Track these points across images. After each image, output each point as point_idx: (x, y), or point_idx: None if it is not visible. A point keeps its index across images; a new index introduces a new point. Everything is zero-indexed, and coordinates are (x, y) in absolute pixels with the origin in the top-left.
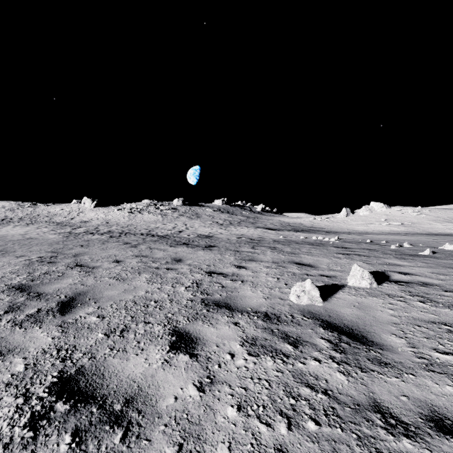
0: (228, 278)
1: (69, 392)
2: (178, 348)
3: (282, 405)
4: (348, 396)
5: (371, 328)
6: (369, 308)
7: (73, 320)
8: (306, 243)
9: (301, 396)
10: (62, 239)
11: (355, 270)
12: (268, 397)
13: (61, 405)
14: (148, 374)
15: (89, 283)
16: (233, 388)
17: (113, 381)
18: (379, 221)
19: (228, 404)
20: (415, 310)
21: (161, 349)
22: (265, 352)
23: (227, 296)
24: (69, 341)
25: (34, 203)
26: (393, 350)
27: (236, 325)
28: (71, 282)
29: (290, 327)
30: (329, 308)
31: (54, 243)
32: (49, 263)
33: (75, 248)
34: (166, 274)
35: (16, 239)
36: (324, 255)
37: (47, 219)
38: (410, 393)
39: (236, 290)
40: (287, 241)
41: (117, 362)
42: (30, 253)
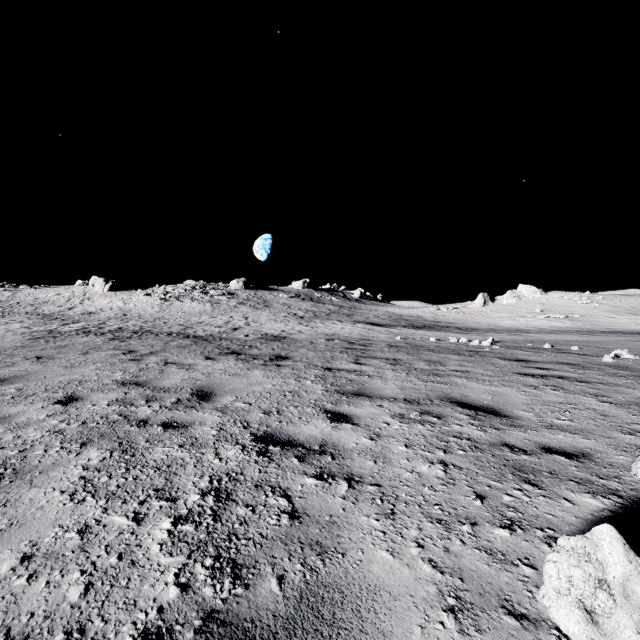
0: (311, 465)
1: None
2: None
3: None
4: None
5: None
6: None
7: None
8: (447, 351)
9: None
10: (21, 344)
11: None
12: None
13: None
14: None
15: None
16: None
17: None
18: (532, 312)
19: None
20: None
21: None
22: None
23: (305, 587)
24: None
25: (15, 285)
26: None
27: None
28: None
29: None
30: None
31: None
32: None
33: (18, 364)
34: (150, 450)
35: None
36: (501, 380)
37: (29, 309)
38: None
39: (334, 539)
40: (410, 345)
41: None
42: None
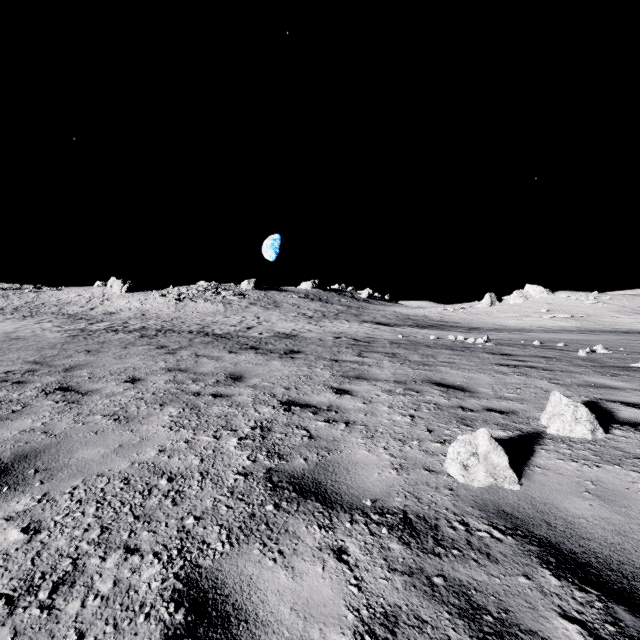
0: (322, 416)
1: None
2: None
3: None
4: None
5: None
6: (624, 500)
7: None
8: (442, 347)
9: None
10: (64, 340)
11: (558, 403)
12: None
13: None
14: None
15: (59, 428)
16: None
17: None
18: (538, 312)
19: None
20: None
21: None
22: None
23: (319, 461)
24: None
25: (38, 286)
26: None
27: (341, 561)
28: (27, 427)
29: (471, 567)
30: (538, 500)
31: (46, 347)
32: (15, 384)
33: (75, 356)
34: (210, 408)
35: None
36: (478, 369)
37: (54, 310)
38: None
39: (335, 446)
40: (410, 342)
41: None
42: None
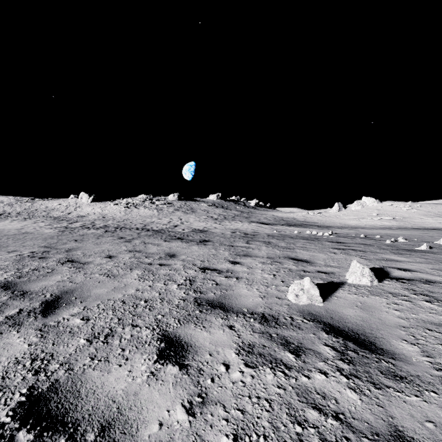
0: (223, 275)
1: (36, 416)
2: (167, 357)
3: (287, 435)
4: (364, 421)
5: (379, 332)
6: (373, 309)
7: (55, 322)
8: (301, 238)
9: (309, 422)
10: (57, 234)
11: (355, 266)
12: (269, 423)
13: (24, 434)
14: (130, 391)
15: (78, 280)
16: (228, 410)
17: (90, 400)
18: (370, 215)
19: (223, 433)
20: (423, 311)
21: (147, 358)
22: (264, 362)
23: (221, 294)
24: (46, 348)
25: (32, 198)
26: (406, 360)
27: (231, 329)
28: (60, 279)
29: (290, 331)
30: (330, 309)
31: (48, 238)
32: (40, 259)
33: (69, 243)
34: (159, 271)
35: (11, 234)
36: (320, 250)
37: (44, 214)
38: (436, 417)
39: (230, 288)
40: (281, 235)
41: (96, 375)
42: (23, 247)
